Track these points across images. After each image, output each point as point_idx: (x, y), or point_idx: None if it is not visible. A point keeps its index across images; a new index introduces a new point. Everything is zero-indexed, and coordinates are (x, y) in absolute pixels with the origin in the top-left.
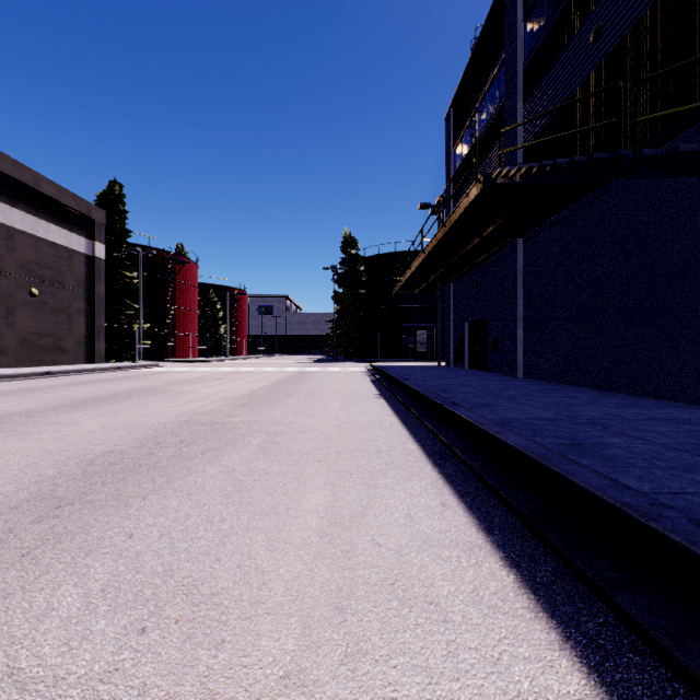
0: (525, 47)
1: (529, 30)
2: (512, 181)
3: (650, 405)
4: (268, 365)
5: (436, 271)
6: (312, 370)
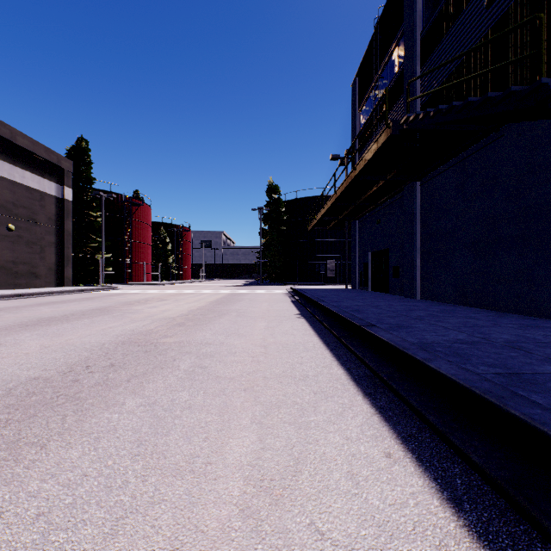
0: (422, 19)
1: (426, 4)
2: (420, 124)
3: (550, 326)
4: (207, 288)
5: (345, 210)
6: (242, 292)
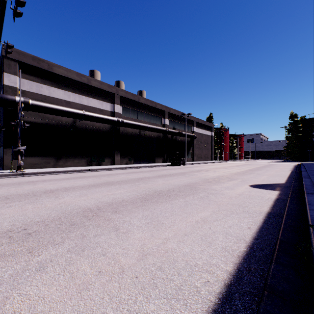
0: None
1: None
2: None
3: None
4: (259, 162)
5: None
6: (276, 163)
